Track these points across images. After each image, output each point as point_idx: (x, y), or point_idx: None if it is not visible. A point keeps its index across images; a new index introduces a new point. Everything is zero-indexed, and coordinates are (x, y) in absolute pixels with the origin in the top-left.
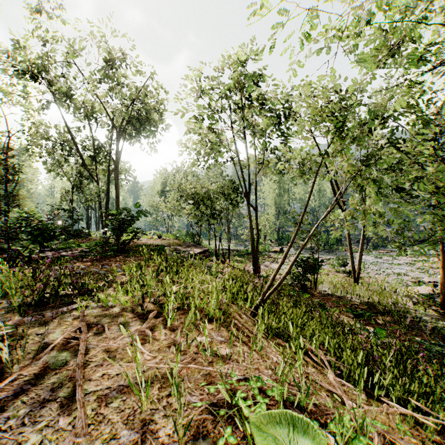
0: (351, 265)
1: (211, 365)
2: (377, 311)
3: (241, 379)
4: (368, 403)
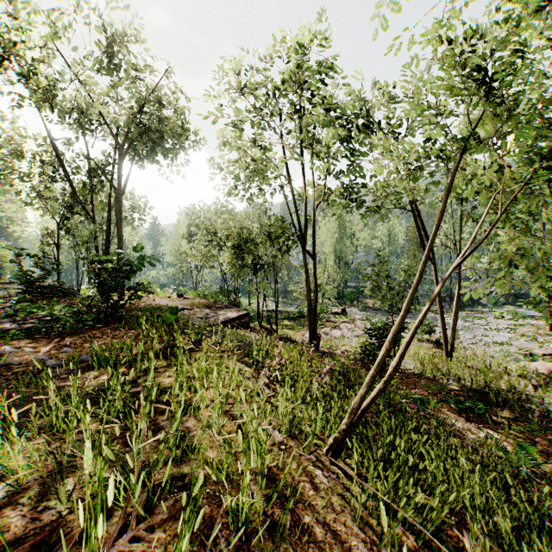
0: (442, 333)
1: None
2: (488, 401)
3: None
4: None
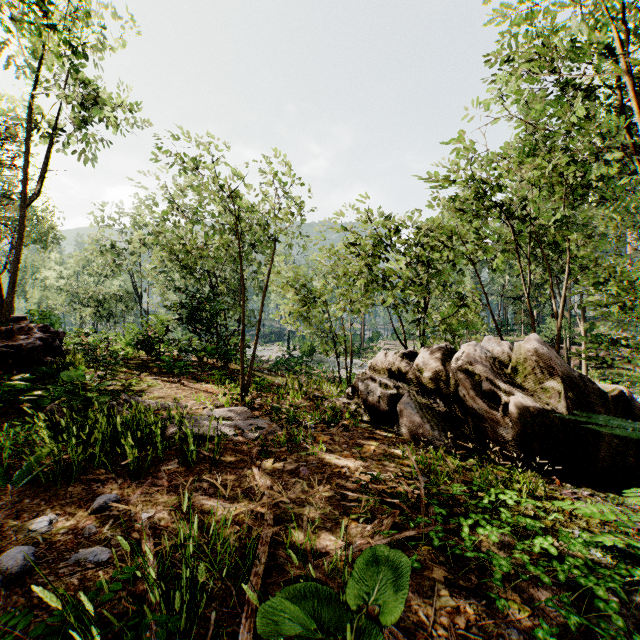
0: None
1: None
2: None
3: None
4: None
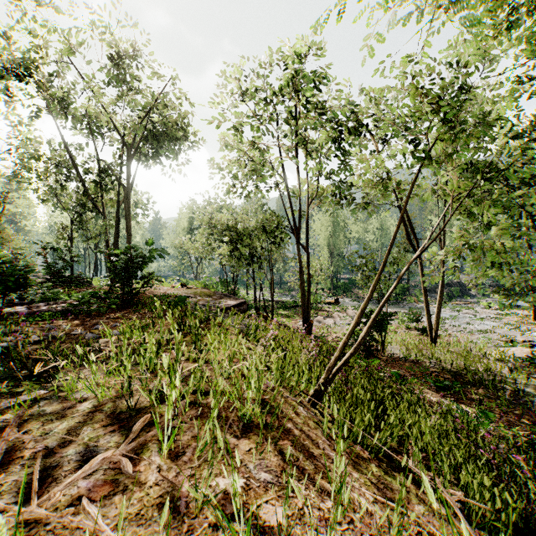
0: (427, 320)
1: None
2: (466, 381)
3: None
4: None
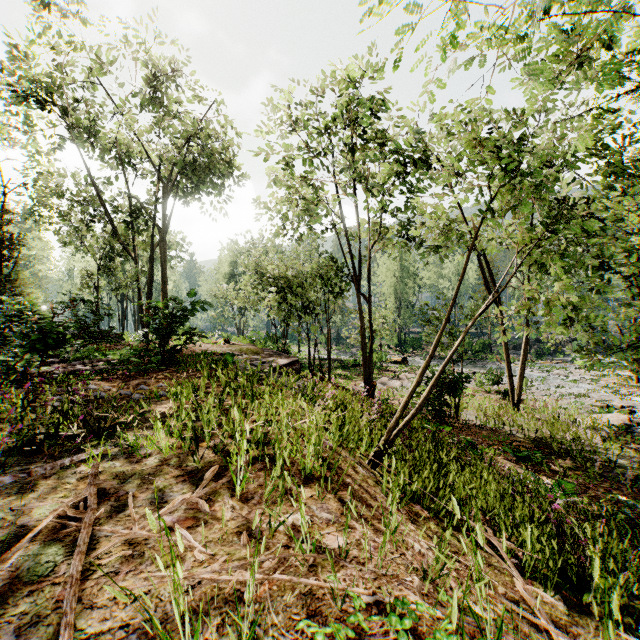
0: (509, 382)
1: (314, 572)
2: (550, 452)
3: (370, 605)
4: (571, 619)
